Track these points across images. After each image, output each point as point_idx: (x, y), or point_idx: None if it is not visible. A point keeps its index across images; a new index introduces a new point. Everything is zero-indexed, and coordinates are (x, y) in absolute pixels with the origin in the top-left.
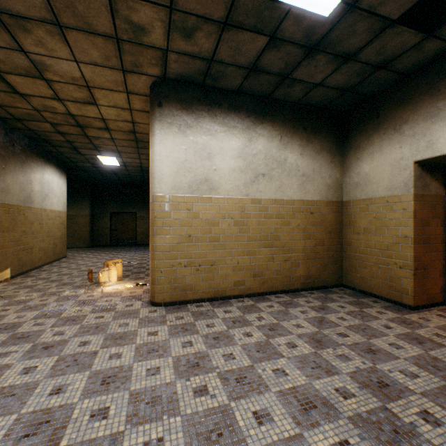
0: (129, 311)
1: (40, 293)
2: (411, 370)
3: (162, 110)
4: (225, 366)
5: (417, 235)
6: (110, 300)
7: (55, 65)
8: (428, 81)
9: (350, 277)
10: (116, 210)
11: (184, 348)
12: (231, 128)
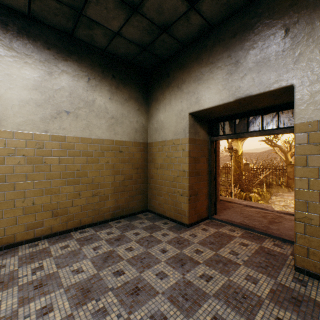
0: None
1: None
2: (163, 310)
3: None
4: None
5: (191, 169)
6: None
7: None
8: (196, 52)
9: (152, 203)
10: None
11: None
12: (22, 55)
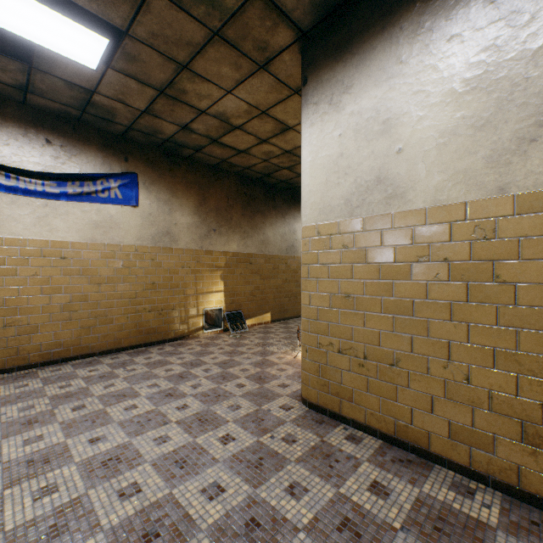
0: (269, 393)
1: (261, 340)
2: None
3: (307, 89)
4: None
5: None
6: (282, 370)
7: (225, 109)
8: None
9: None
10: None
11: (198, 493)
12: (441, 29)
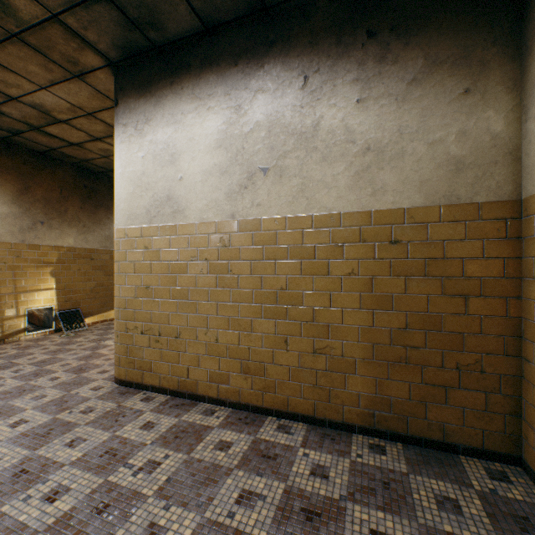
0: (84, 380)
1: (98, 337)
2: None
3: (118, 110)
4: None
5: None
6: (109, 359)
7: (43, 101)
8: None
9: None
10: None
11: None
12: (204, 100)
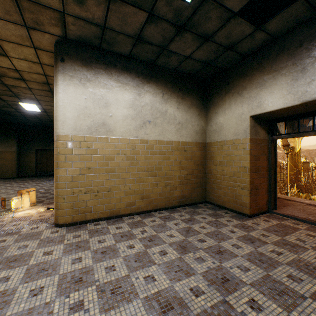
0: (33, 233)
1: None
2: (245, 265)
3: (65, 65)
4: (105, 279)
5: (252, 166)
6: (18, 224)
7: None
8: (258, 62)
9: (211, 195)
10: (40, 147)
11: (73, 265)
12: (124, 84)
